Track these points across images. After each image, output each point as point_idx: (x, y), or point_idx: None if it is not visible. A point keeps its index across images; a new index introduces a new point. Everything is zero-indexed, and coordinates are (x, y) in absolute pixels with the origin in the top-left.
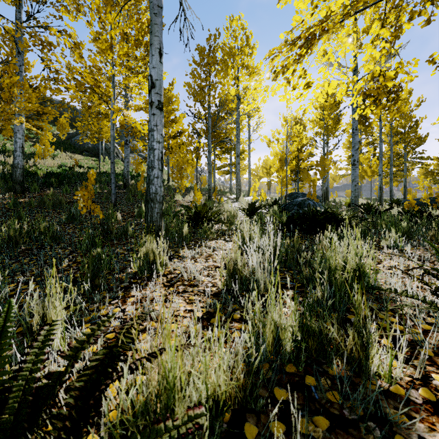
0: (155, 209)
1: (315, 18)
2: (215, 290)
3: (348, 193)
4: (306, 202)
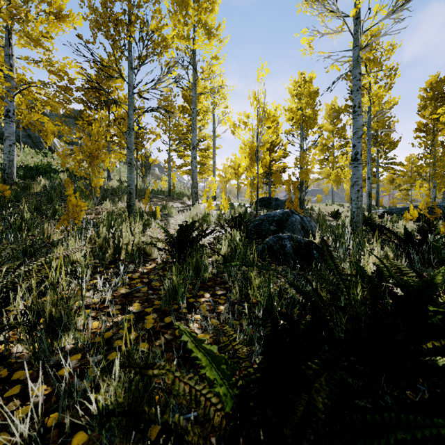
0: None
1: None
2: None
3: (318, 198)
4: (290, 216)
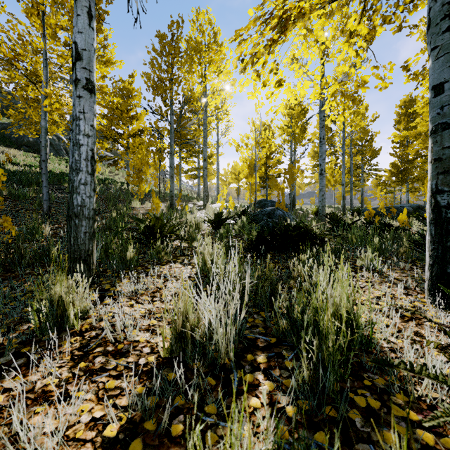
0: (81, 228)
1: None
2: (152, 361)
3: (312, 200)
4: (276, 211)
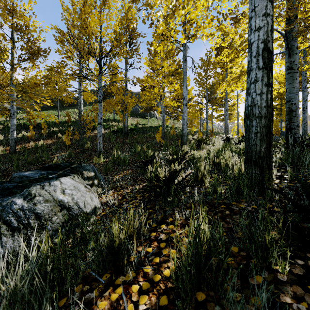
0: (185, 138)
1: None
2: None
3: None
4: None
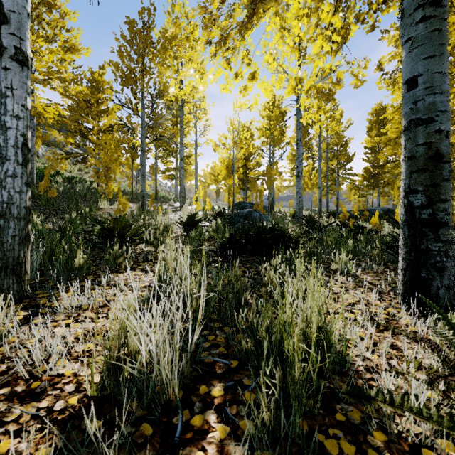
0: (8, 230)
1: (261, 4)
2: (73, 405)
3: (291, 203)
4: (253, 213)
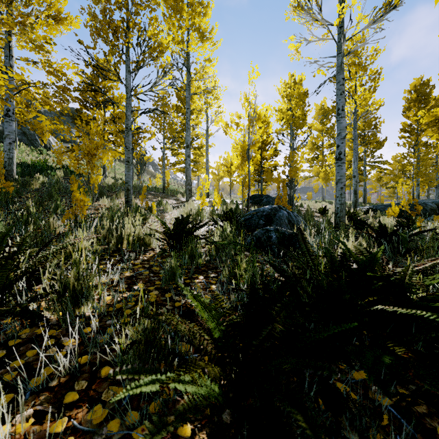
0: None
1: None
2: None
3: (309, 195)
4: (278, 211)
